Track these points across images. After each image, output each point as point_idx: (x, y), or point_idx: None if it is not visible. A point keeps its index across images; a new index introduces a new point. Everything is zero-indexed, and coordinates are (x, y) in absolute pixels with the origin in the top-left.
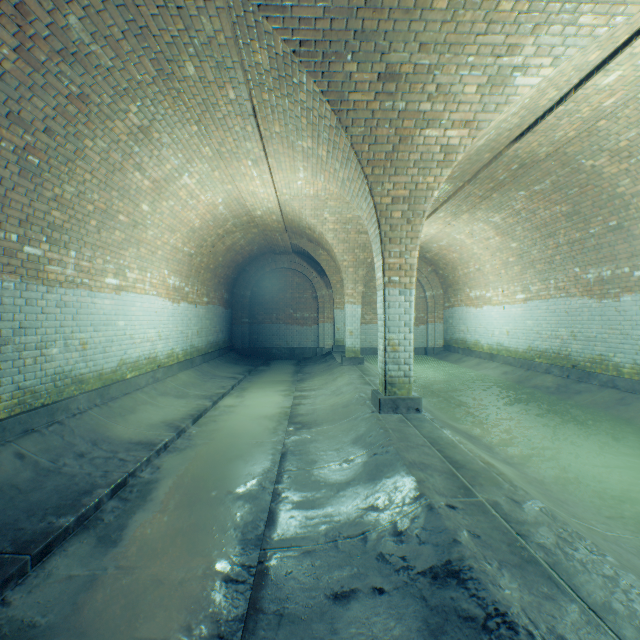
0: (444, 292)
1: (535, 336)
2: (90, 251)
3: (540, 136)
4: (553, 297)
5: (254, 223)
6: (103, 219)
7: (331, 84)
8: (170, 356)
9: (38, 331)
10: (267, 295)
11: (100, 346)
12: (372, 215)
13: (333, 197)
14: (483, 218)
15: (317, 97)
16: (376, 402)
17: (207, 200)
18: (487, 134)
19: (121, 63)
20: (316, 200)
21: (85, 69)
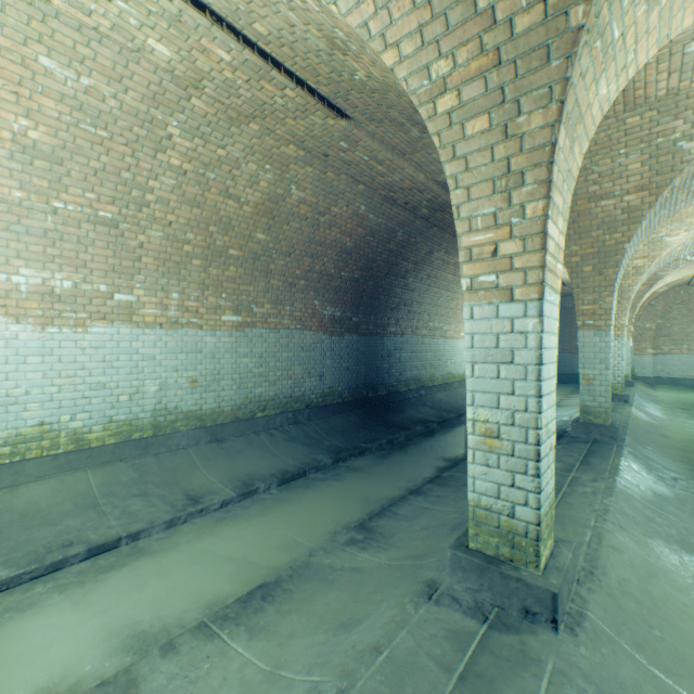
0: None
1: None
2: (457, 323)
3: None
4: None
5: None
6: (461, 309)
7: None
8: None
9: (445, 356)
10: None
11: (458, 363)
12: None
13: None
14: None
15: None
16: None
17: None
18: (676, 248)
19: None
20: None
21: None
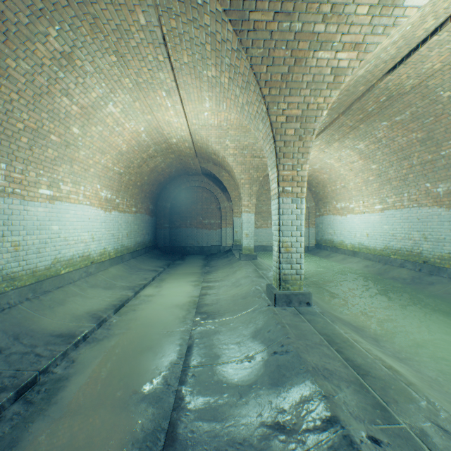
0: (316, 204)
1: (391, 238)
2: (22, 165)
3: (410, 68)
4: (406, 207)
5: (171, 150)
6: (34, 137)
7: (233, 2)
8: (102, 254)
9: None
10: (183, 206)
11: (33, 247)
12: (268, 133)
13: (233, 127)
14: (350, 145)
15: (220, 18)
16: (271, 296)
17: (131, 128)
18: (368, 63)
19: None
20: (219, 129)
21: None
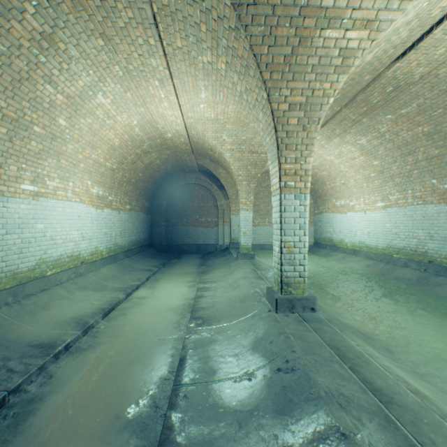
0: (314, 202)
1: (393, 236)
2: (0, 157)
3: (422, 54)
4: (411, 204)
5: (166, 145)
6: (14, 128)
7: None
8: (94, 253)
9: None
10: (179, 204)
11: (14, 247)
12: (269, 123)
13: (230, 121)
14: (351, 141)
15: None
16: (272, 301)
17: (123, 121)
18: (378, 46)
19: None
20: (216, 123)
21: None
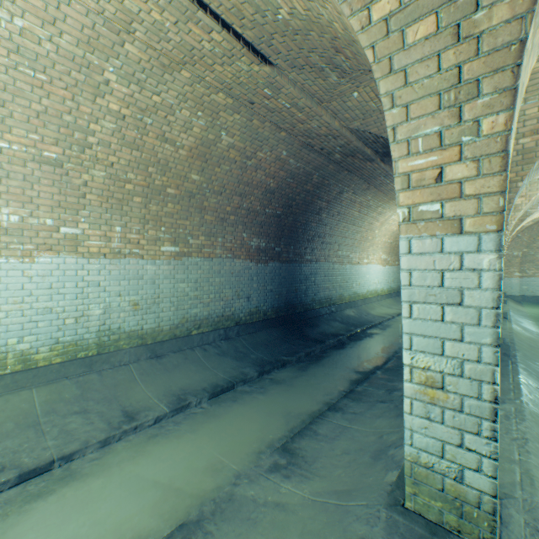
0: None
1: None
2: (361, 252)
3: None
4: None
5: None
6: (364, 240)
7: None
8: (381, 291)
9: (351, 279)
10: None
11: (362, 284)
12: None
13: None
14: None
15: None
16: None
17: None
18: None
19: (379, 202)
20: None
21: (370, 207)
